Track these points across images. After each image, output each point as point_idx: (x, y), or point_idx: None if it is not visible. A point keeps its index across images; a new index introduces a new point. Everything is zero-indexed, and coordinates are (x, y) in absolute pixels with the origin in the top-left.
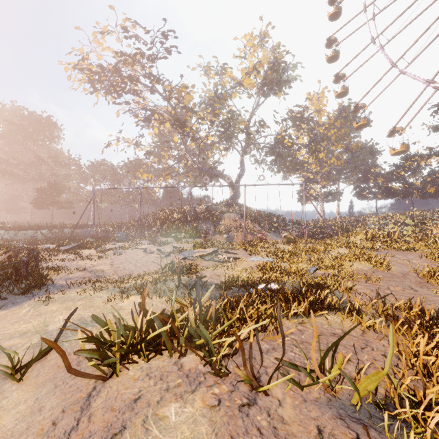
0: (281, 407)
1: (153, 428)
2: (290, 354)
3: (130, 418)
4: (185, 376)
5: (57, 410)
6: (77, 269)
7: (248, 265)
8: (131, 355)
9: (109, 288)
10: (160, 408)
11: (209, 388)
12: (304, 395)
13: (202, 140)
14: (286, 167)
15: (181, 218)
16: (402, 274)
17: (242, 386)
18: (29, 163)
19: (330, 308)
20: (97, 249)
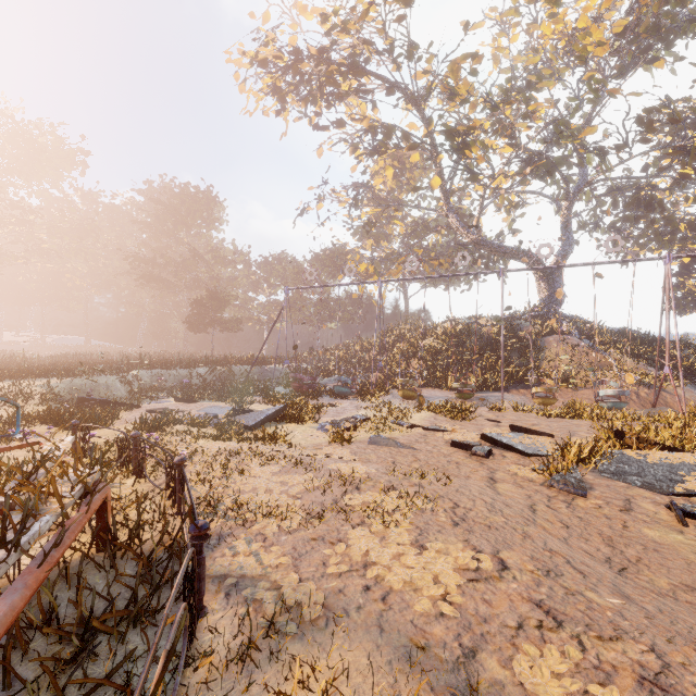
0: None
1: None
2: None
3: None
4: None
5: None
6: None
7: None
8: None
9: None
10: None
11: None
12: None
13: (493, 178)
14: (655, 232)
15: (448, 346)
16: None
17: None
18: (182, 262)
19: None
20: (319, 425)
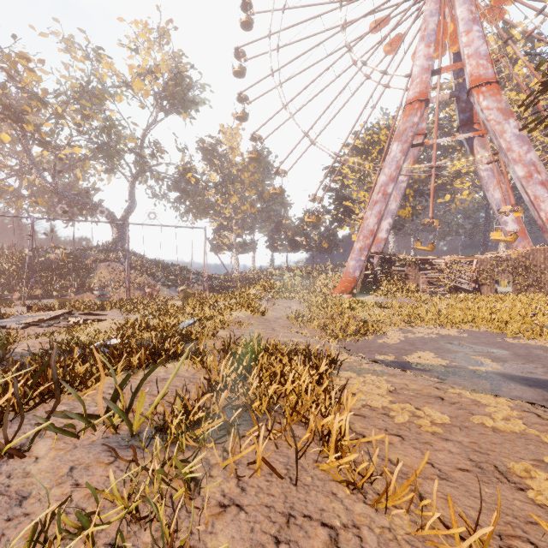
0: (36, 463)
1: None
2: (92, 409)
3: None
4: None
5: None
6: None
7: (108, 326)
8: None
9: None
10: None
11: None
12: (79, 443)
13: (59, 150)
14: (195, 207)
15: (17, 268)
16: (276, 319)
17: None
18: None
19: (177, 356)
20: None
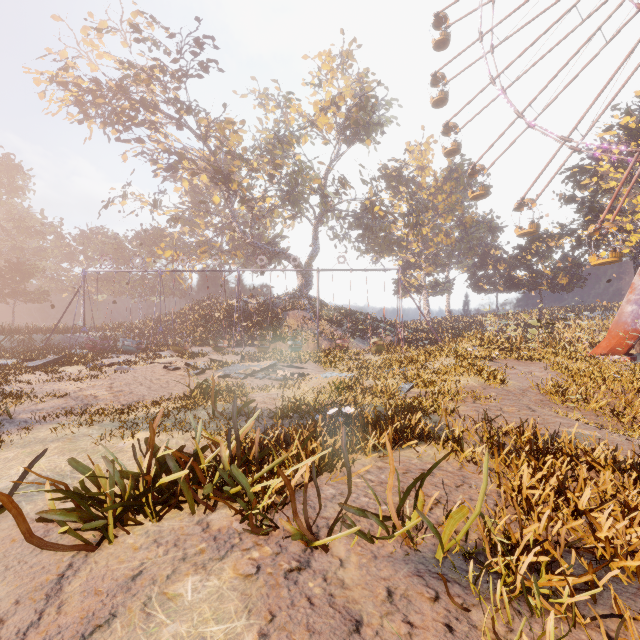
0: (343, 568)
1: (159, 612)
2: (363, 499)
3: (124, 602)
4: (212, 538)
5: (7, 602)
6: (53, 395)
7: (319, 384)
8: (132, 516)
9: (104, 422)
10: (171, 584)
11: (245, 552)
12: (376, 550)
13: (256, 203)
14: (378, 245)
15: (224, 317)
16: (521, 391)
17: (292, 546)
18: None
19: (422, 437)
20: (88, 365)
